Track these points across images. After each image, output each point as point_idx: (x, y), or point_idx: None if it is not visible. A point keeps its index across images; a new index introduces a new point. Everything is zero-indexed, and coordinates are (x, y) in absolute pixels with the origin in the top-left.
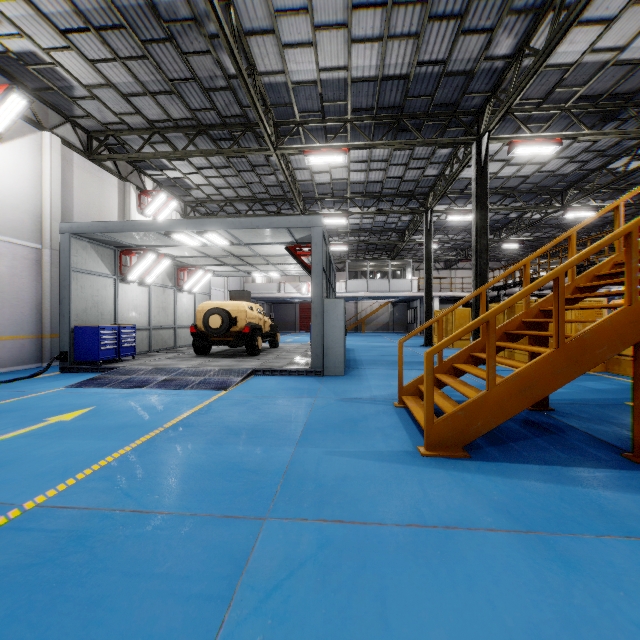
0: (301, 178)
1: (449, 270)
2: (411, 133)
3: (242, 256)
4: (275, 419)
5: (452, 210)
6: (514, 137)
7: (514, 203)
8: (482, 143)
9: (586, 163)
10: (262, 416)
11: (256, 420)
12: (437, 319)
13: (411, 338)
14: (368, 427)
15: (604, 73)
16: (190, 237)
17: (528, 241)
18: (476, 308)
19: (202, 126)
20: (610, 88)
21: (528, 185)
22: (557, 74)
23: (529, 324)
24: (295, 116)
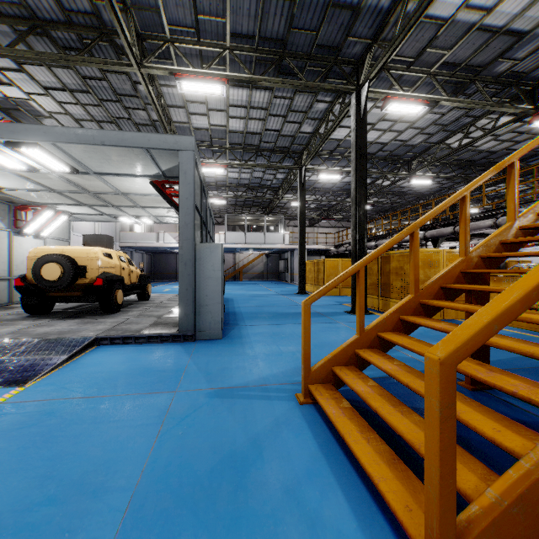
0: (177, 119)
1: (313, 227)
2: (292, 78)
3: (98, 193)
4: (67, 485)
5: (323, 169)
6: (389, 93)
7: (370, 169)
8: (362, 93)
9: (431, 136)
10: (42, 475)
11: (14, 499)
12: (358, 269)
13: (284, 286)
14: (267, 488)
15: (468, 39)
16: (0, 152)
17: (374, 205)
18: (356, 258)
19: (38, 21)
20: (468, 58)
21: (384, 153)
22: (432, 30)
23: (469, 275)
24: (164, 30)
